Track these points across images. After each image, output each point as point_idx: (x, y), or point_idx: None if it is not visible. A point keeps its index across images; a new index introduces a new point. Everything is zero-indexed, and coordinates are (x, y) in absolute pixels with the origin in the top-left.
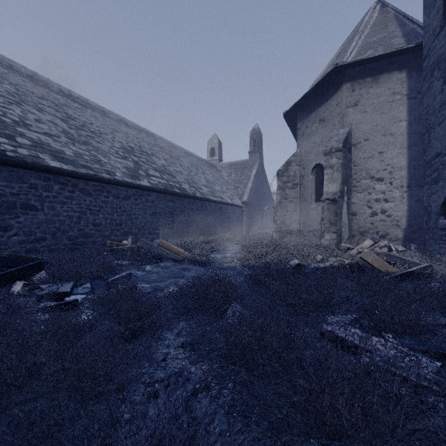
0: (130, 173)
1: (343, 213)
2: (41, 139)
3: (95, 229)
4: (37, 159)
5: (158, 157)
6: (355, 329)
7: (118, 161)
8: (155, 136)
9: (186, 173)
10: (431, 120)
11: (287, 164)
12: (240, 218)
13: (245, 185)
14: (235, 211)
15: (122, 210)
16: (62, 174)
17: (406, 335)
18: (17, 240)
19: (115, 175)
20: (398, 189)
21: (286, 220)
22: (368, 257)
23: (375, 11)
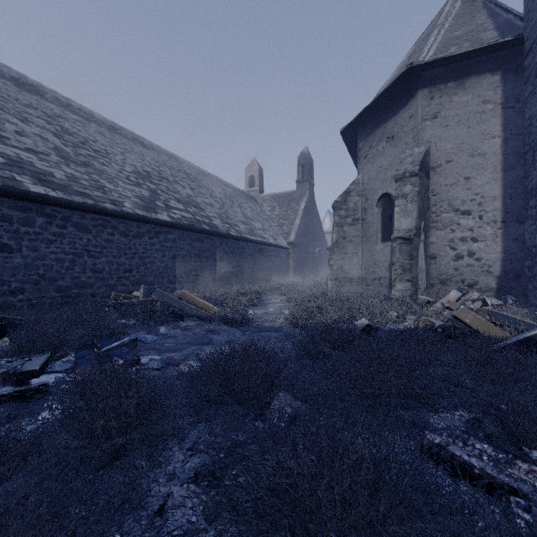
0: (144, 204)
1: (420, 256)
2: (21, 156)
3: (95, 277)
4: (11, 181)
5: (182, 186)
6: (481, 444)
7: (128, 188)
8: (179, 160)
9: (218, 206)
10: (536, 134)
11: (346, 193)
12: (285, 262)
13: (292, 221)
14: (279, 254)
15: (132, 252)
16: (48, 203)
17: None
18: None
19: (123, 205)
20: (490, 225)
21: (345, 265)
22: (466, 316)
23: None
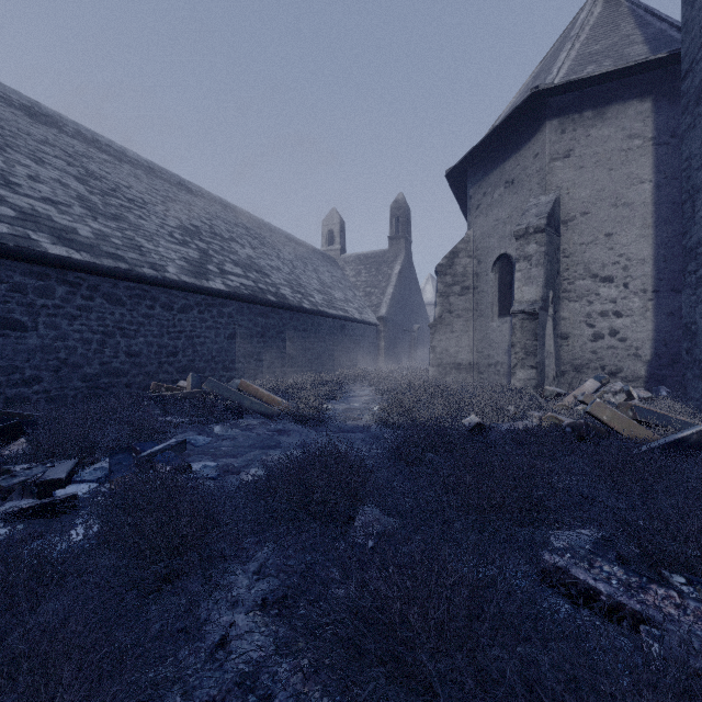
0: (192, 269)
1: (548, 335)
2: (36, 209)
3: (130, 362)
4: (25, 241)
5: (241, 244)
6: (610, 567)
7: (171, 248)
8: (236, 210)
9: (287, 271)
10: (696, 178)
11: (452, 254)
12: (374, 343)
13: (383, 290)
14: (366, 332)
15: (177, 330)
16: (71, 268)
17: None
18: None
19: (165, 271)
20: (638, 296)
21: (451, 347)
22: (603, 412)
23: (597, 3)
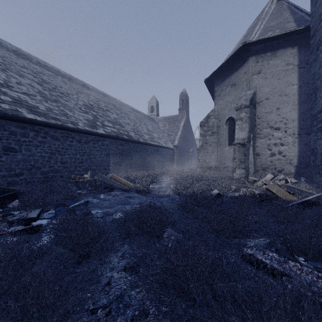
0: (90, 124)
1: (250, 154)
2: (20, 97)
3: (62, 166)
4: (16, 112)
5: (111, 112)
6: (272, 253)
7: (80, 114)
8: (109, 97)
9: (132, 124)
10: (317, 83)
11: (207, 117)
12: (172, 157)
13: (176, 133)
14: (168, 152)
15: (83, 152)
16: (36, 124)
17: (317, 259)
18: (0, 175)
19: (78, 125)
20: (291, 136)
21: (207, 159)
22: (273, 188)
23: (273, 3)
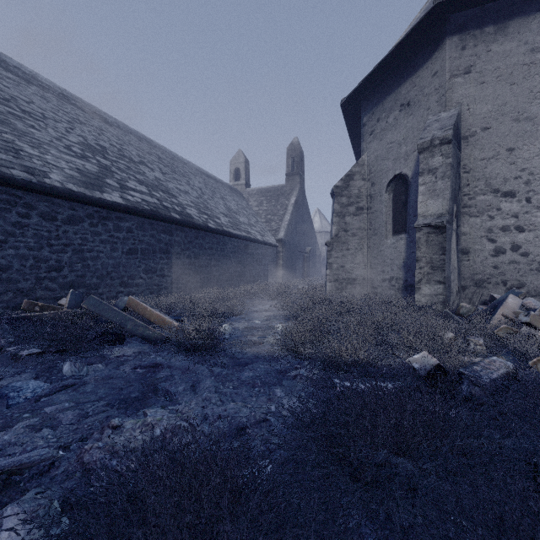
0: (85, 180)
1: (452, 250)
2: None
3: None
4: None
5: (151, 168)
6: None
7: (64, 158)
8: (152, 143)
9: (195, 195)
10: None
11: (348, 177)
12: (274, 262)
13: (281, 217)
14: (267, 252)
15: (62, 243)
16: None
17: None
18: None
19: (46, 176)
20: None
21: (347, 263)
22: None
23: None
